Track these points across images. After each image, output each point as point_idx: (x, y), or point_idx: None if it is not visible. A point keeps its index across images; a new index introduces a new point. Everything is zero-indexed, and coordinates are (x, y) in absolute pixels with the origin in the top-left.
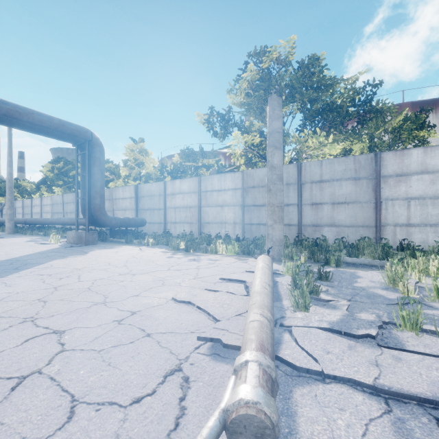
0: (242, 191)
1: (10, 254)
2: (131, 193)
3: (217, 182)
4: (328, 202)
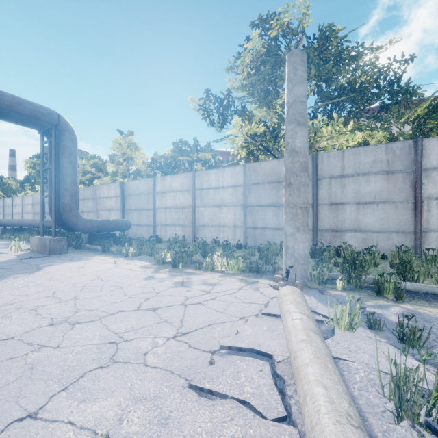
0: (244, 188)
1: None
2: (116, 191)
3: (214, 178)
4: (351, 201)
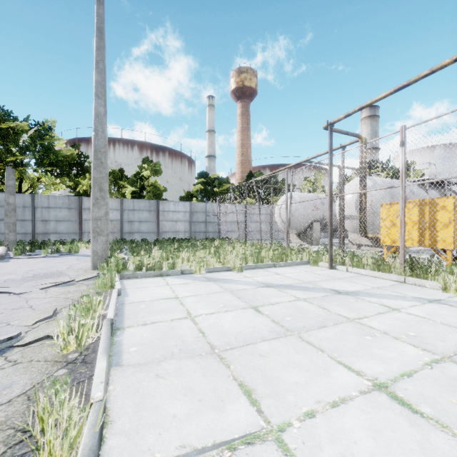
0: None
1: None
2: None
3: None
4: (53, 220)
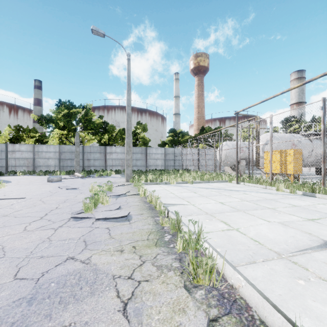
0: (59, 153)
1: None
2: None
3: (45, 148)
4: (92, 159)
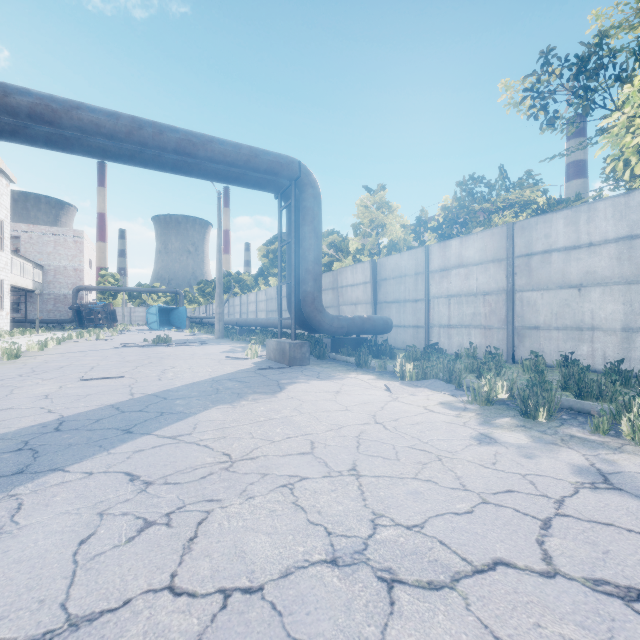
0: None
1: (174, 379)
2: (365, 275)
3: (562, 228)
4: None
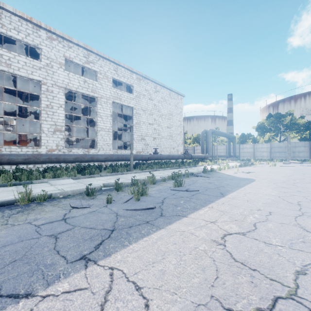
0: (270, 148)
1: None
2: (224, 147)
3: (260, 145)
4: (297, 151)
